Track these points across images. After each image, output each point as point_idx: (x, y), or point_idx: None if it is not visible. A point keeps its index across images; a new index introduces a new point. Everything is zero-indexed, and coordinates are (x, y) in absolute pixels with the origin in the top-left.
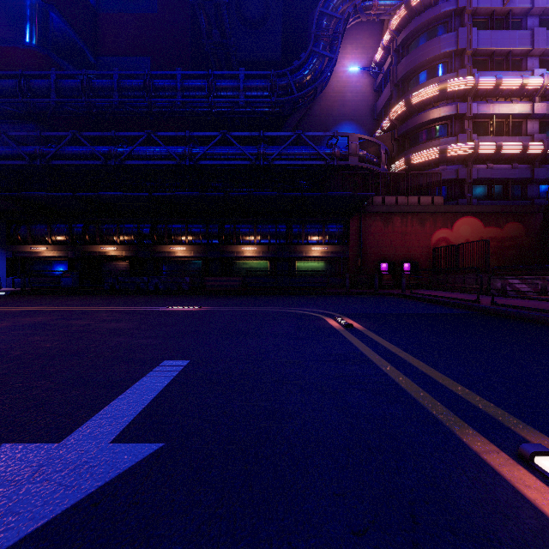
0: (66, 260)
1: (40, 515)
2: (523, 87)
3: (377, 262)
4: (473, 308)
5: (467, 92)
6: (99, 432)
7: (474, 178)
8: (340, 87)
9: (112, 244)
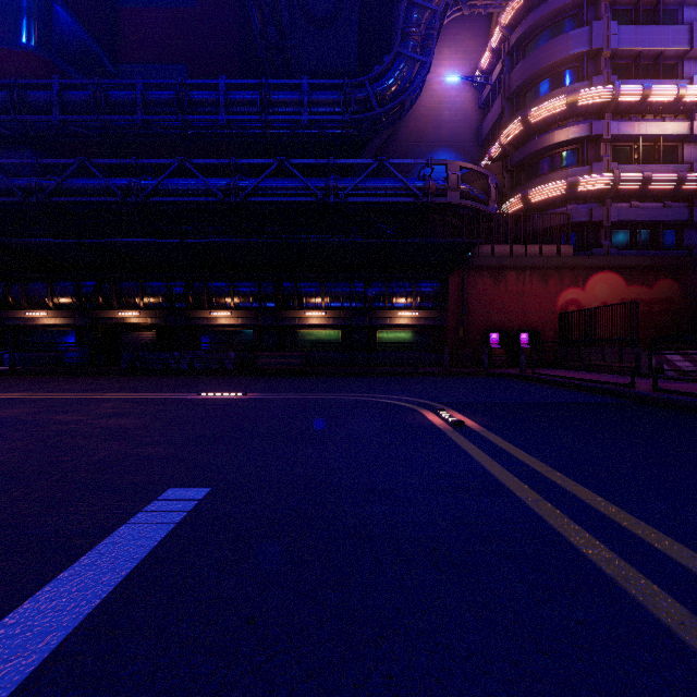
0: (72, 329)
1: None
2: (679, 99)
3: (484, 332)
4: (628, 395)
5: (605, 106)
6: None
7: (614, 221)
8: (435, 103)
9: (134, 309)
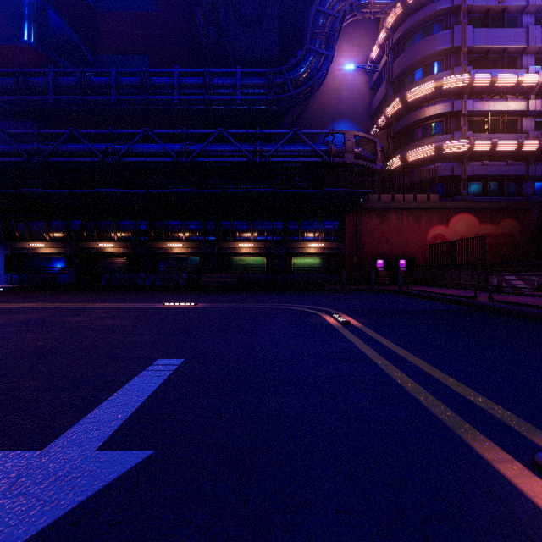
0: (64, 256)
1: (13, 536)
2: (518, 84)
3: (373, 259)
4: (471, 304)
5: (463, 89)
6: (86, 438)
7: (470, 175)
8: (337, 84)
9: (110, 241)
